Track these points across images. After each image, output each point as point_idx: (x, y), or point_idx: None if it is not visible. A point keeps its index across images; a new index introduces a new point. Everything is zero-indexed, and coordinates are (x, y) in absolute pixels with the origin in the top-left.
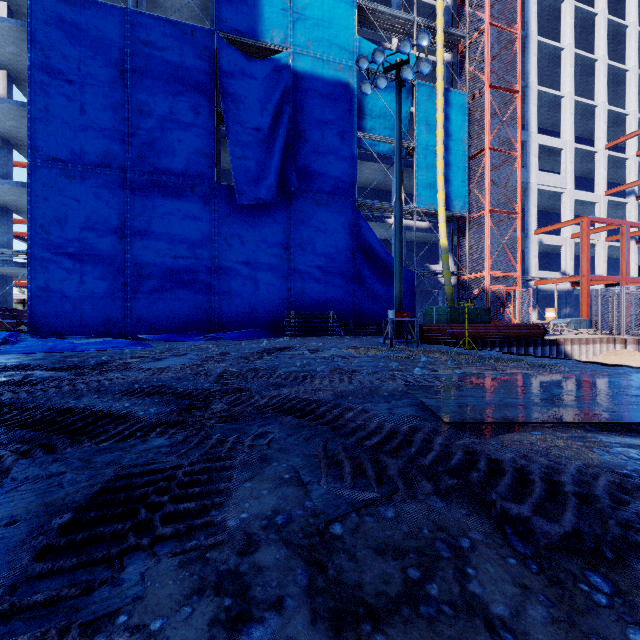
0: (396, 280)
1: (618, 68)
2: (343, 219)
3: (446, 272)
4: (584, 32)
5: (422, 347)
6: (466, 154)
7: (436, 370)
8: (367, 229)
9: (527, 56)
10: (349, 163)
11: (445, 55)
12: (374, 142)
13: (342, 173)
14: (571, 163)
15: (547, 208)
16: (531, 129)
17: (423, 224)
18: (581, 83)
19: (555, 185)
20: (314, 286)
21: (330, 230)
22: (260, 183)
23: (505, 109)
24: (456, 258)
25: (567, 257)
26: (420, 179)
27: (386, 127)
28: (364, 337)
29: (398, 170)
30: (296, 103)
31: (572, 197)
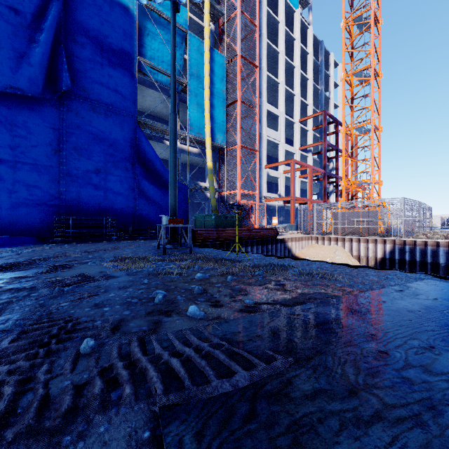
0: (171, 188)
1: (304, 76)
2: (123, 131)
3: (211, 188)
4: (288, 49)
5: (195, 252)
6: (225, 101)
7: (218, 302)
8: (147, 144)
9: (261, 49)
10: (129, 81)
11: (210, 24)
12: (153, 70)
13: (122, 88)
14: (283, 126)
15: (270, 153)
16: (263, 98)
17: (194, 150)
18: (287, 80)
19: (275, 138)
20: (91, 192)
21: (109, 139)
22: (19, 71)
23: (250, 76)
24: (217, 180)
25: (281, 185)
26: (192, 112)
27: (164, 61)
28: (142, 241)
29: (173, 85)
30: (69, 3)
31: (284, 148)
